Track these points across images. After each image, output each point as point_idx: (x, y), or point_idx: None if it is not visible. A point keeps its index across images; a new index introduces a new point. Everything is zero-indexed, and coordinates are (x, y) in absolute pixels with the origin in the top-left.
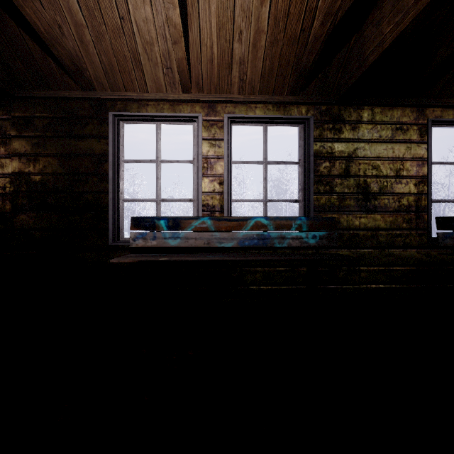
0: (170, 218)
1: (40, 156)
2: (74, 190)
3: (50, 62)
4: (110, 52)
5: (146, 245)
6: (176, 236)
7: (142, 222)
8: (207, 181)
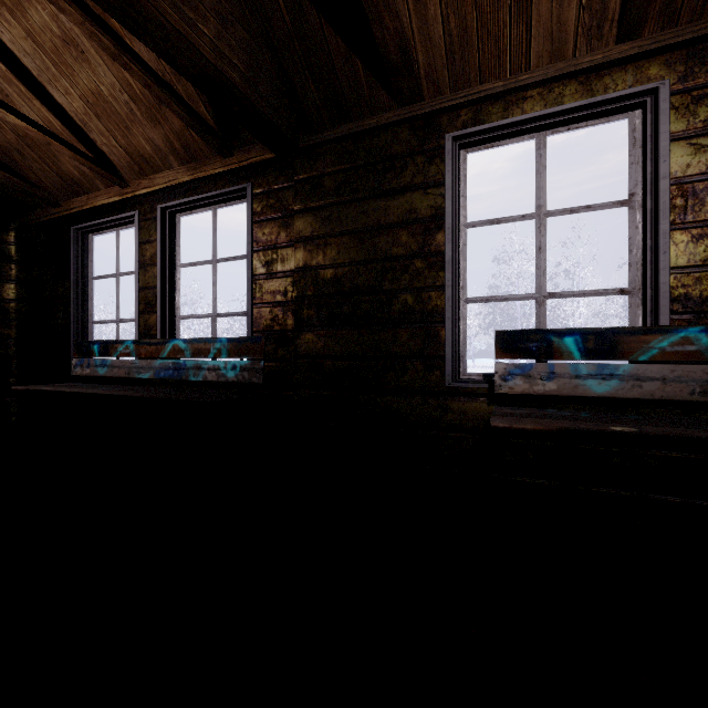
0: (589, 331)
1: (332, 237)
2: (383, 288)
3: (357, 66)
4: (467, 2)
5: (531, 391)
6: (606, 373)
7: (522, 341)
8: (683, 241)
